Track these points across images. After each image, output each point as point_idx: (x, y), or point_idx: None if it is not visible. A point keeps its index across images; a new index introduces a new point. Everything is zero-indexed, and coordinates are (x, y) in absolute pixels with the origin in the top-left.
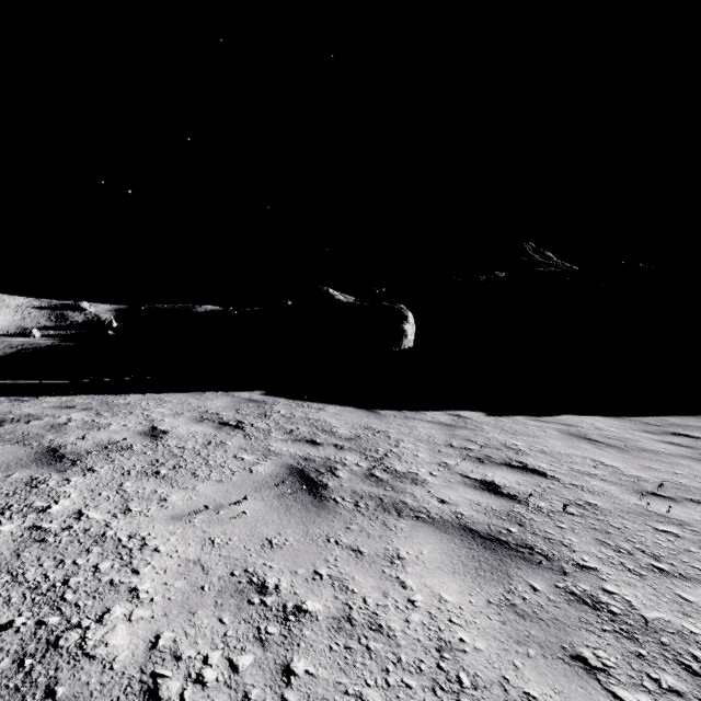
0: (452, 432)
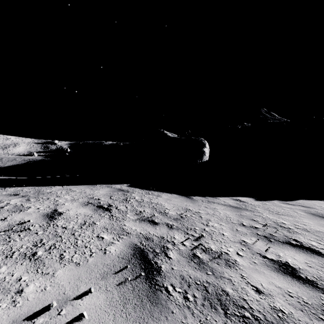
0: (240, 212)
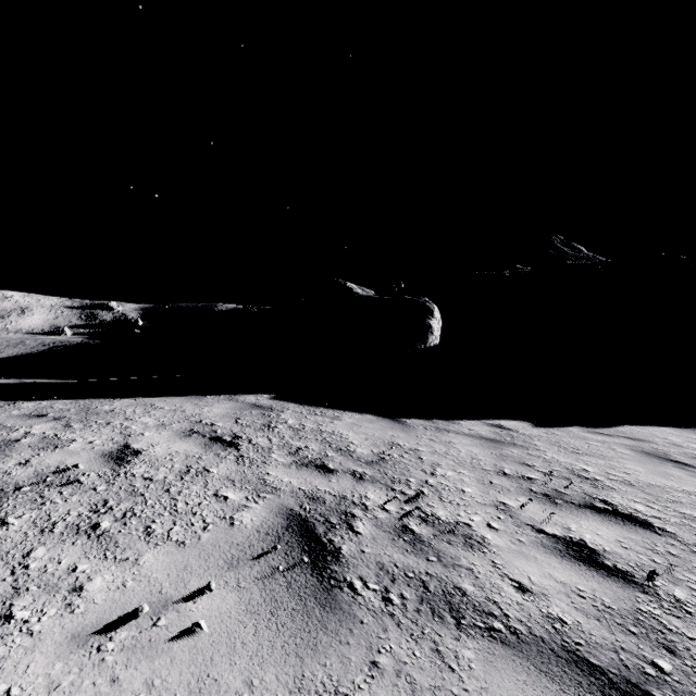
0: (499, 450)
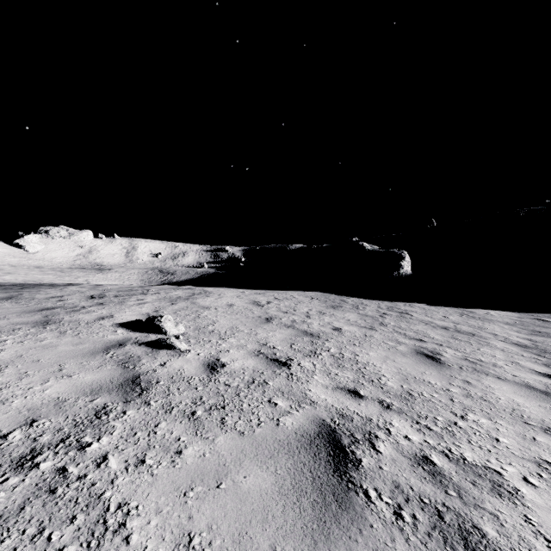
0: (396, 306)
